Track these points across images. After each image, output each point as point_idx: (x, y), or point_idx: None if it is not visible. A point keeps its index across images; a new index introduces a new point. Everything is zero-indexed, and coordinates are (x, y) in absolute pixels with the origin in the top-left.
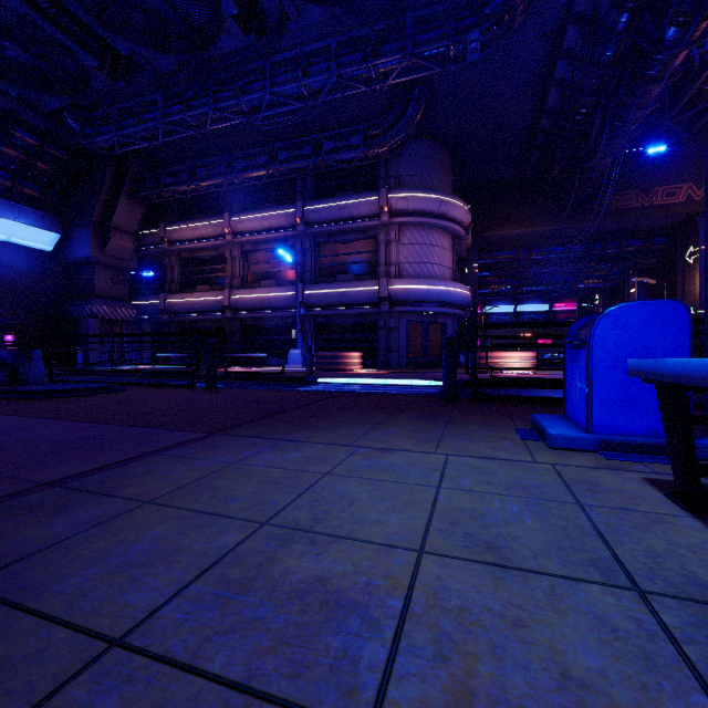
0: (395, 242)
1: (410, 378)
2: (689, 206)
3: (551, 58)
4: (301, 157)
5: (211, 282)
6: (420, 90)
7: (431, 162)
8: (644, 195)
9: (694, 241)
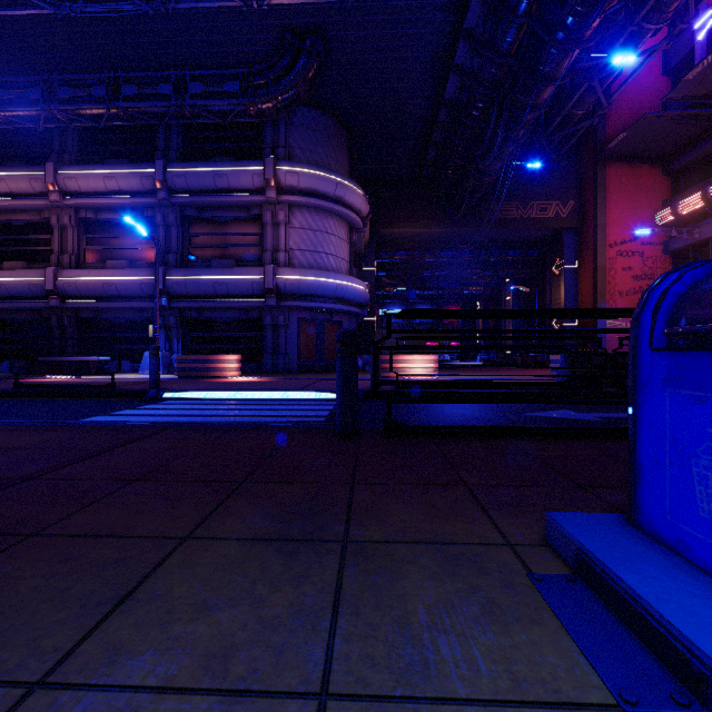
0: (284, 225)
1: (297, 390)
2: (557, 222)
3: (452, 37)
4: (157, 97)
5: (29, 258)
6: (313, 41)
7: (327, 138)
8: (523, 207)
9: (559, 255)
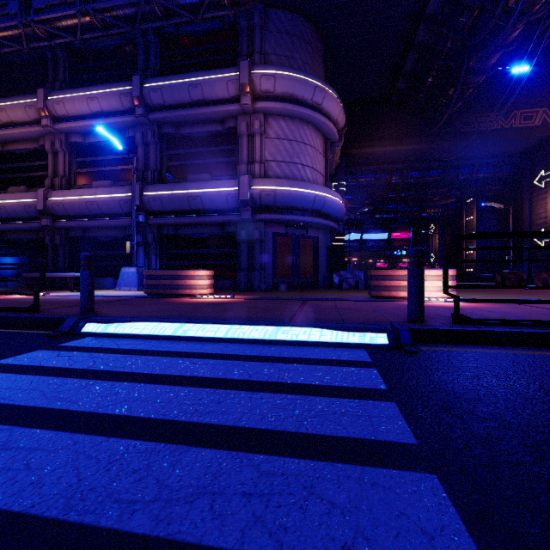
0: (259, 135)
1: (287, 324)
2: (545, 129)
3: None
4: None
5: (30, 183)
6: None
7: (303, 43)
8: (503, 117)
9: (543, 166)
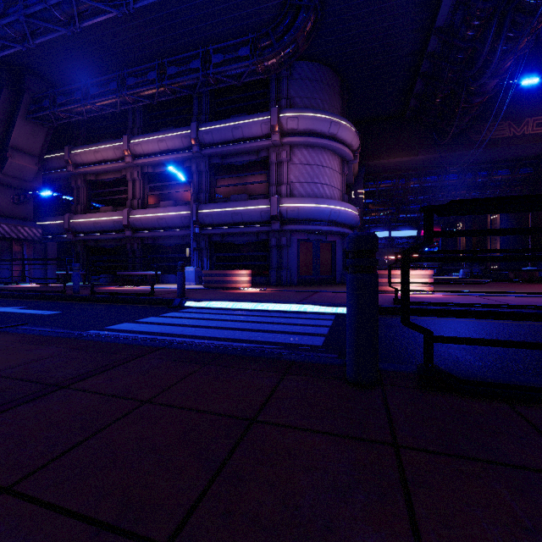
0: (286, 162)
1: (296, 303)
2: None
3: None
4: (190, 72)
5: (115, 203)
6: None
7: (322, 85)
8: (516, 125)
9: None
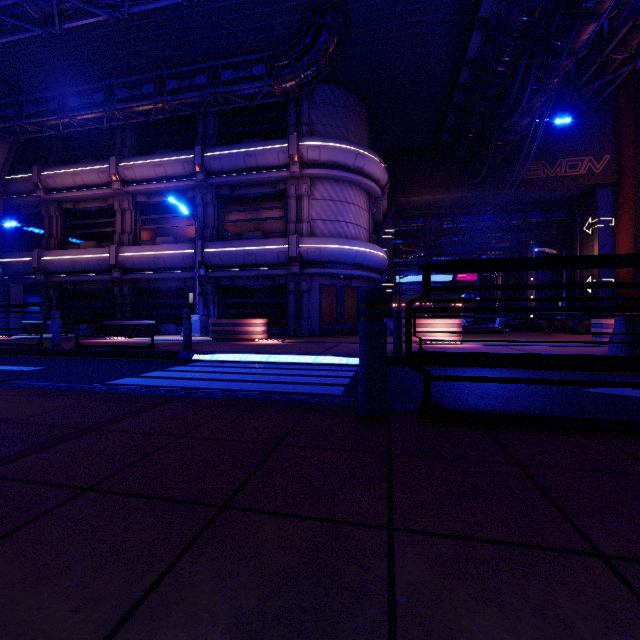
0: (307, 197)
1: (317, 354)
2: (590, 178)
3: None
4: (195, 88)
5: (99, 238)
6: (333, 16)
7: (347, 112)
8: (549, 166)
9: (592, 213)
